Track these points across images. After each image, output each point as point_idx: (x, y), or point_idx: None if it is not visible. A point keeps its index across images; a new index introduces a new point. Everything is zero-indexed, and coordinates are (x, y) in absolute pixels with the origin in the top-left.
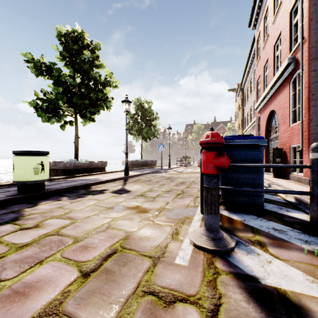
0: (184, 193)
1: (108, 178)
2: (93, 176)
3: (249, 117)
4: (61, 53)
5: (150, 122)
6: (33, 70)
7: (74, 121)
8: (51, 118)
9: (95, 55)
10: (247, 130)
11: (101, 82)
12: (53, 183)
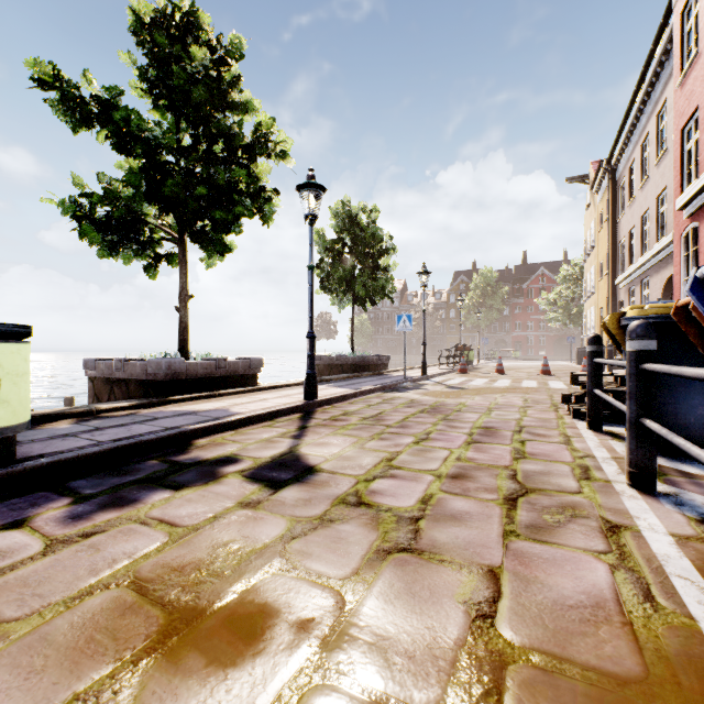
0: (527, 489)
1: (256, 409)
2: (219, 401)
3: (639, 239)
4: (143, 74)
5: (374, 262)
6: (60, 111)
7: (178, 253)
8: (120, 246)
9: (231, 78)
10: (630, 276)
11: (245, 144)
12: (85, 425)
